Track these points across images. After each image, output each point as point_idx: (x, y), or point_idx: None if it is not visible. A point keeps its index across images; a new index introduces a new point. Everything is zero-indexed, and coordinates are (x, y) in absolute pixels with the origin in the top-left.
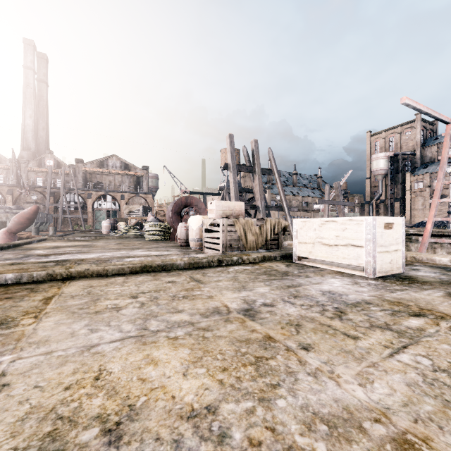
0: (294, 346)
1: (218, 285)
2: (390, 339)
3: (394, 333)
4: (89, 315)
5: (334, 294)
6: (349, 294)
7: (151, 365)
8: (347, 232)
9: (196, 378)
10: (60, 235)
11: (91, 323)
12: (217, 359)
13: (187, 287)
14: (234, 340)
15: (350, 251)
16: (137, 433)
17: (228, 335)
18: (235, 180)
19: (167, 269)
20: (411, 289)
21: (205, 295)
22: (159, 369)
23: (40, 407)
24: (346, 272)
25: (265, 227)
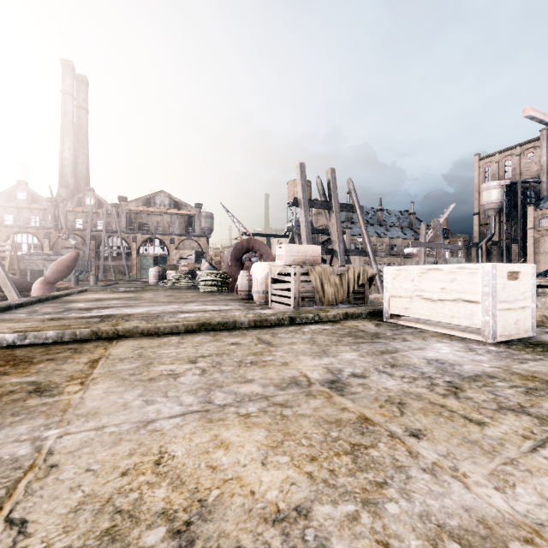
0: (399, 431)
1: (292, 349)
2: (529, 427)
3: (533, 419)
4: (142, 383)
5: (443, 364)
6: (463, 364)
7: (221, 449)
8: (457, 283)
9: (278, 468)
10: (103, 286)
11: (146, 393)
12: (302, 444)
13: (254, 351)
14: (320, 420)
15: (461, 308)
16: (212, 537)
17: (313, 414)
18: (307, 219)
19: (228, 328)
20: (547, 360)
21: (278, 361)
22: (231, 455)
23: (94, 496)
24: (455, 334)
25: (347, 276)
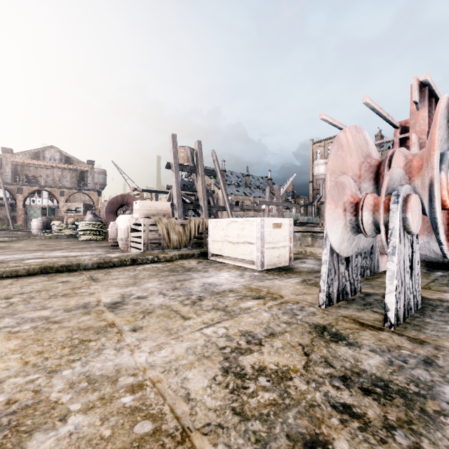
0: (127, 329)
1: (110, 283)
2: (215, 317)
3: (223, 313)
4: None
5: (211, 285)
6: (224, 284)
7: None
8: (245, 231)
9: (5, 362)
10: None
11: None
12: (42, 345)
13: (76, 286)
14: (76, 328)
15: (247, 248)
16: None
17: (74, 325)
18: (178, 180)
19: (72, 269)
20: (279, 278)
21: (88, 292)
22: None
23: None
24: (244, 266)
25: (189, 226)
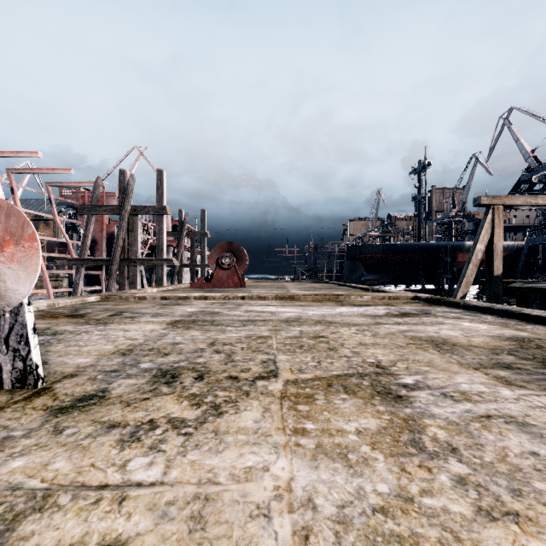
0: None
1: None
2: (75, 510)
3: (31, 519)
4: None
5: None
6: None
7: None
8: None
9: None
10: None
11: None
12: None
13: None
14: None
15: None
16: None
17: None
18: None
19: None
20: None
21: None
22: None
23: None
24: None
25: None
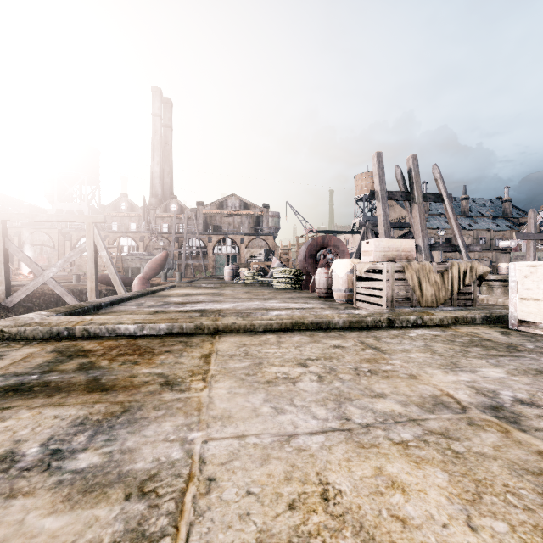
0: None
1: (410, 358)
2: None
3: None
4: (261, 385)
5: None
6: None
7: (397, 491)
8: None
9: (499, 541)
10: (187, 282)
11: (270, 398)
12: (512, 504)
13: (366, 357)
14: (515, 466)
15: None
16: None
17: (497, 455)
18: (385, 212)
19: (322, 328)
20: None
21: (402, 372)
22: (416, 503)
23: (270, 534)
24: None
25: (450, 274)
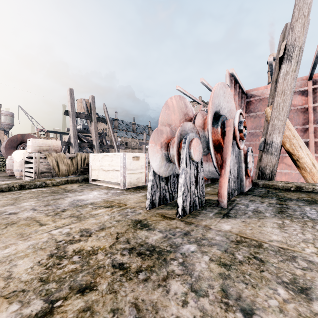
0: None
1: None
2: (67, 222)
3: (75, 218)
4: None
5: (78, 201)
6: (89, 200)
7: None
8: (113, 162)
9: None
10: None
11: None
12: None
13: None
14: None
15: (114, 174)
16: None
17: None
18: (74, 124)
19: None
20: (132, 193)
21: None
22: None
23: None
24: (113, 187)
25: (76, 159)
